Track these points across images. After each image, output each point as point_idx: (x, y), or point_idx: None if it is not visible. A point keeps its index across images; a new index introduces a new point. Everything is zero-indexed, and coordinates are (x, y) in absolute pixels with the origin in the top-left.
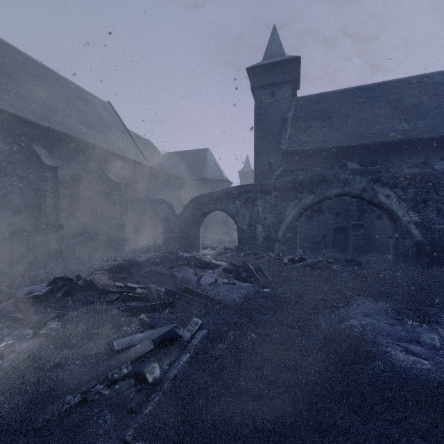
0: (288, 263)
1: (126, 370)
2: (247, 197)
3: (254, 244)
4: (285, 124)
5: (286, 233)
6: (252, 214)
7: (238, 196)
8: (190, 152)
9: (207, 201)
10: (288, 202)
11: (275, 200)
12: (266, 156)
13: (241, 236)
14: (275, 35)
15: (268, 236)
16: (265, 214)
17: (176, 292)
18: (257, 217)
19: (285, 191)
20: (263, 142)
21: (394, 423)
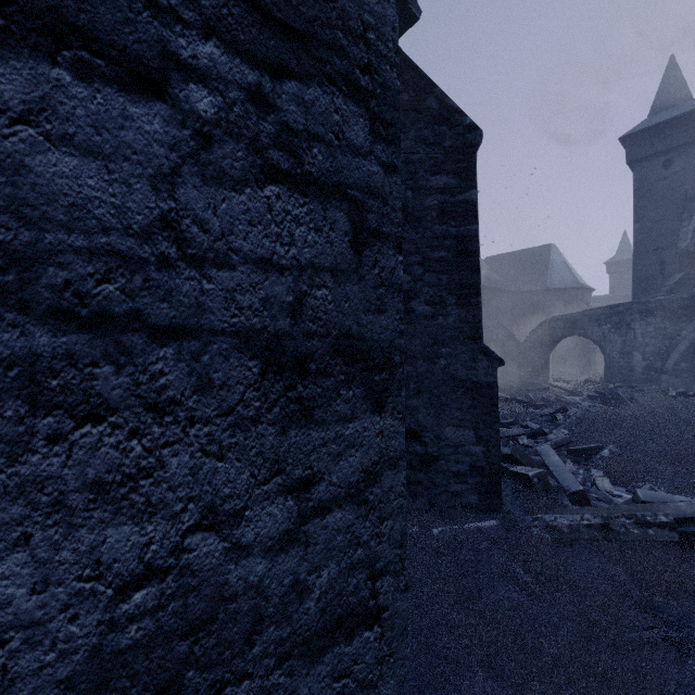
0: (677, 396)
1: (547, 413)
2: (618, 319)
3: (629, 376)
4: (689, 207)
5: (679, 363)
6: (625, 340)
7: (606, 319)
8: (523, 253)
9: (561, 325)
10: (682, 324)
11: (662, 323)
12: (653, 255)
13: (610, 366)
14: (672, 71)
15: (651, 366)
16: (646, 339)
17: (550, 400)
18: (633, 343)
19: (677, 310)
20: (650, 236)
21: (691, 439)
